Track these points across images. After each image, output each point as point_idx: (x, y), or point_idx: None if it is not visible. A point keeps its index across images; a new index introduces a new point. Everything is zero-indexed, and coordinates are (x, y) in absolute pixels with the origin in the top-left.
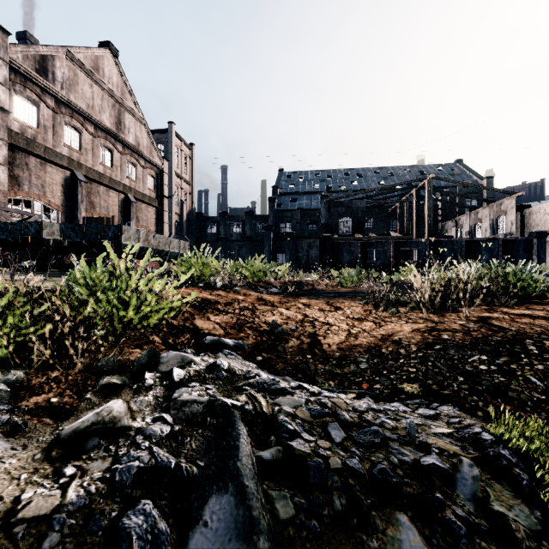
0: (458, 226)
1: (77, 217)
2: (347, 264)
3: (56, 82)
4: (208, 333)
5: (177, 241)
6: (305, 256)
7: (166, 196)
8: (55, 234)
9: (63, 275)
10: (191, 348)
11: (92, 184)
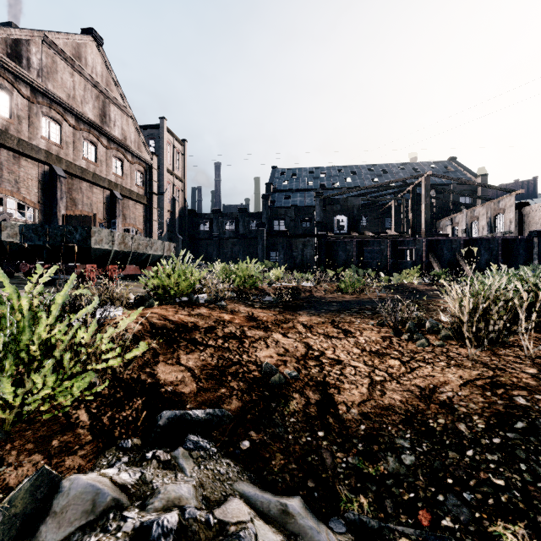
0: (454, 223)
1: (56, 215)
2: (343, 263)
3: (31, 69)
4: (171, 391)
5: (160, 242)
6: (300, 256)
7: (156, 193)
8: (18, 236)
9: (22, 284)
10: (137, 433)
11: (73, 180)
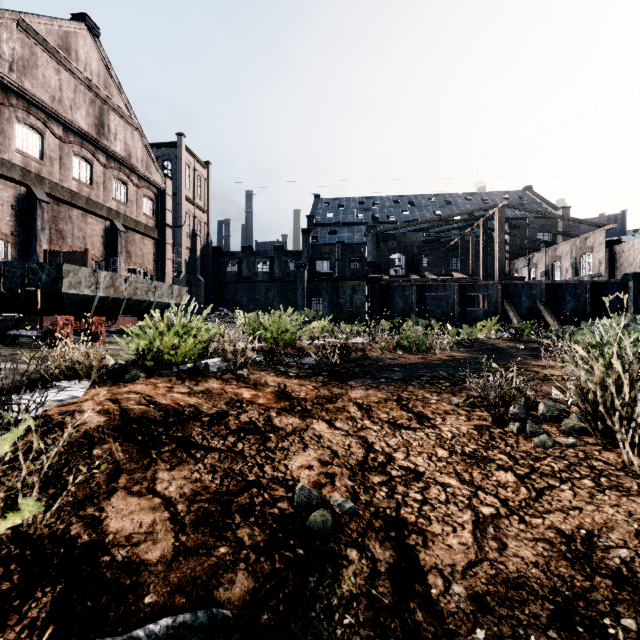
0: (531, 265)
1: (35, 251)
2: (401, 312)
3: (1, 61)
4: (122, 562)
5: (167, 286)
6: (348, 303)
7: (169, 225)
8: None
9: None
10: None
11: (60, 206)
